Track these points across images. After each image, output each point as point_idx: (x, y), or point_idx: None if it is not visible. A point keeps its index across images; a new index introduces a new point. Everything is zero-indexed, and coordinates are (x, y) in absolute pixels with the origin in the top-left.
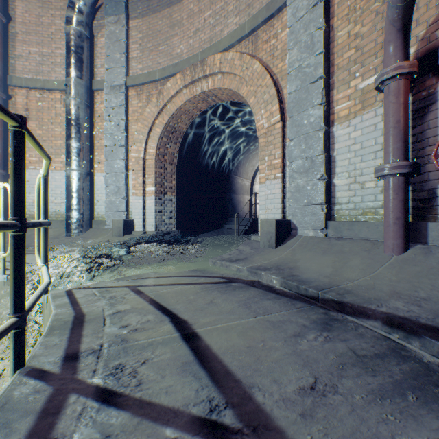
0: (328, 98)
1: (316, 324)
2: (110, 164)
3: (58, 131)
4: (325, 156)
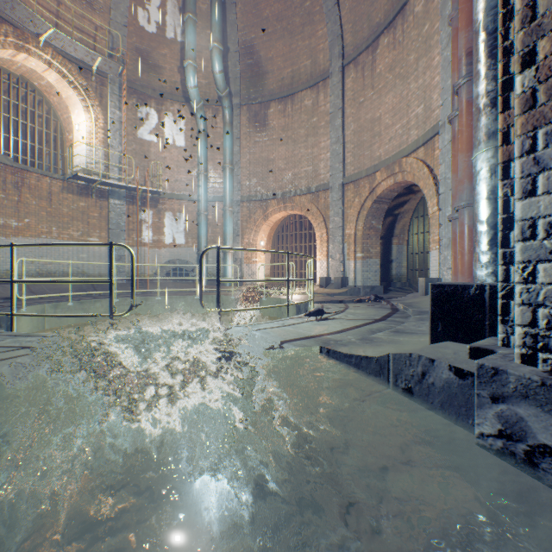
0: None
1: None
2: None
3: None
4: None
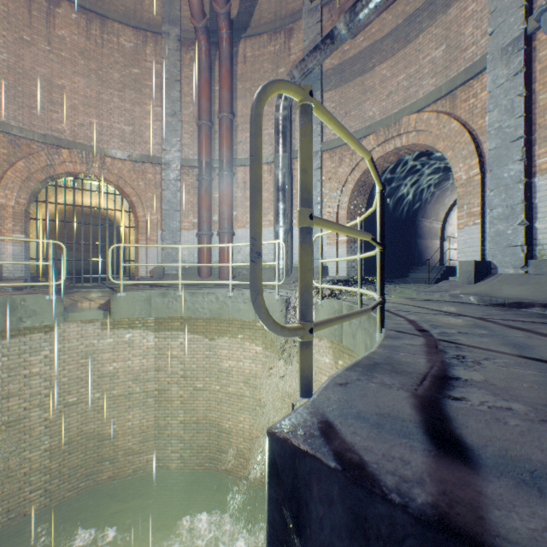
0: (529, 153)
1: (498, 310)
2: None
3: (265, 196)
4: (525, 205)
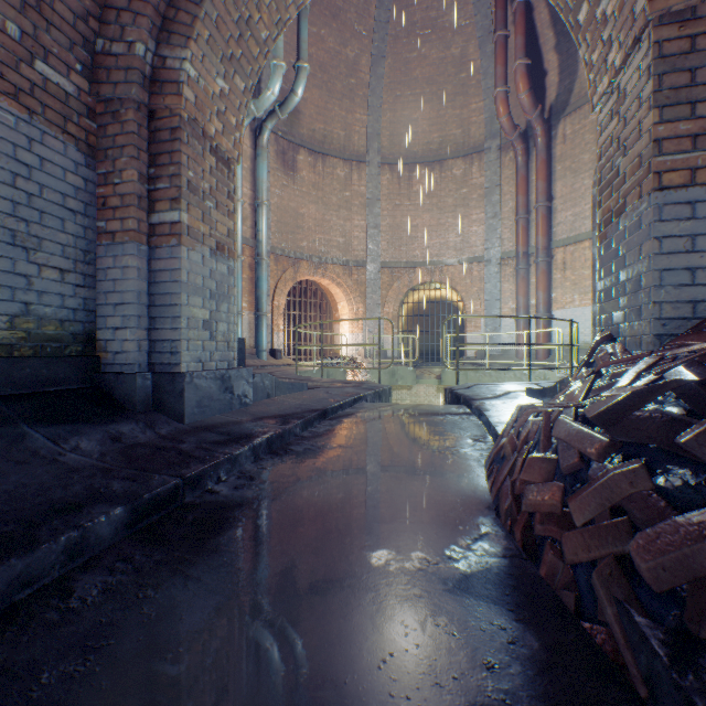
0: None
1: None
2: None
3: (586, 274)
4: None
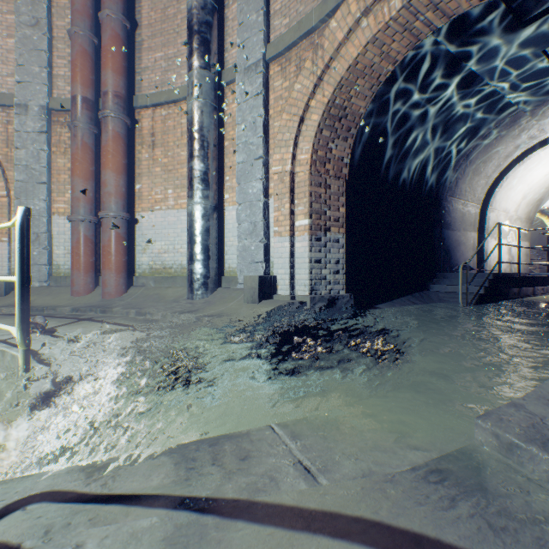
0: None
1: None
2: (242, 189)
3: (184, 155)
4: None
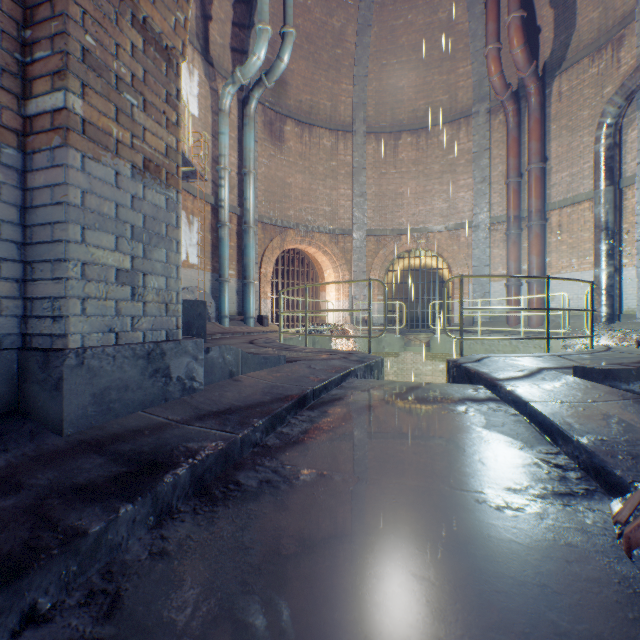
0: None
1: None
2: None
3: (585, 236)
4: None
